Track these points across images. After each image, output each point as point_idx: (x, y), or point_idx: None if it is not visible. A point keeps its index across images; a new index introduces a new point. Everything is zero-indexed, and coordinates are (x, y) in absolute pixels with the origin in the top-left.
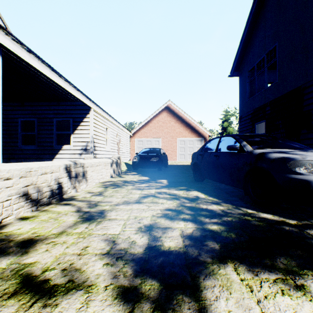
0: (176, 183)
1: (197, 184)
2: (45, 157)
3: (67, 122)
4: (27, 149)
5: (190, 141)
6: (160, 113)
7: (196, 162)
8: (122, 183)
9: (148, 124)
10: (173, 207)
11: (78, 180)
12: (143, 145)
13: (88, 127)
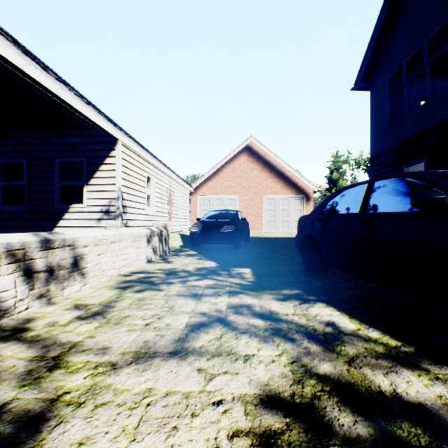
0: (271, 278)
1: (315, 280)
2: (40, 224)
3: (78, 166)
4: (10, 212)
5: (284, 200)
6: (237, 157)
7: (311, 235)
8: (163, 277)
9: (219, 174)
10: (285, 385)
11: (55, 277)
12: (210, 206)
13: (113, 174)
